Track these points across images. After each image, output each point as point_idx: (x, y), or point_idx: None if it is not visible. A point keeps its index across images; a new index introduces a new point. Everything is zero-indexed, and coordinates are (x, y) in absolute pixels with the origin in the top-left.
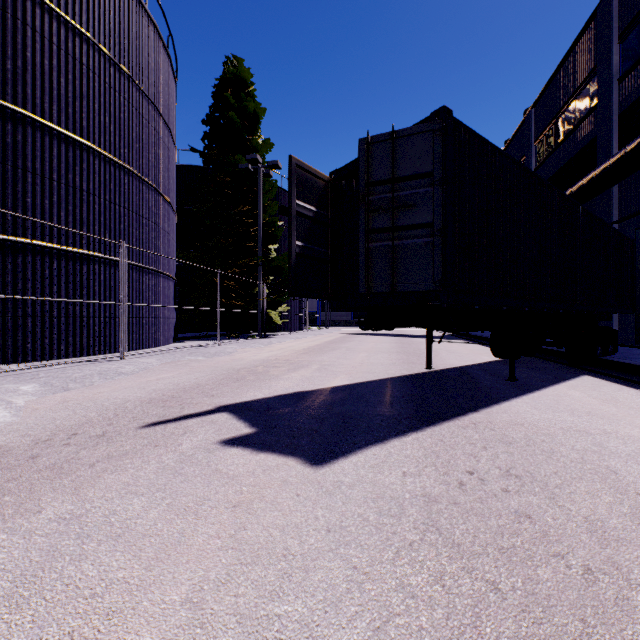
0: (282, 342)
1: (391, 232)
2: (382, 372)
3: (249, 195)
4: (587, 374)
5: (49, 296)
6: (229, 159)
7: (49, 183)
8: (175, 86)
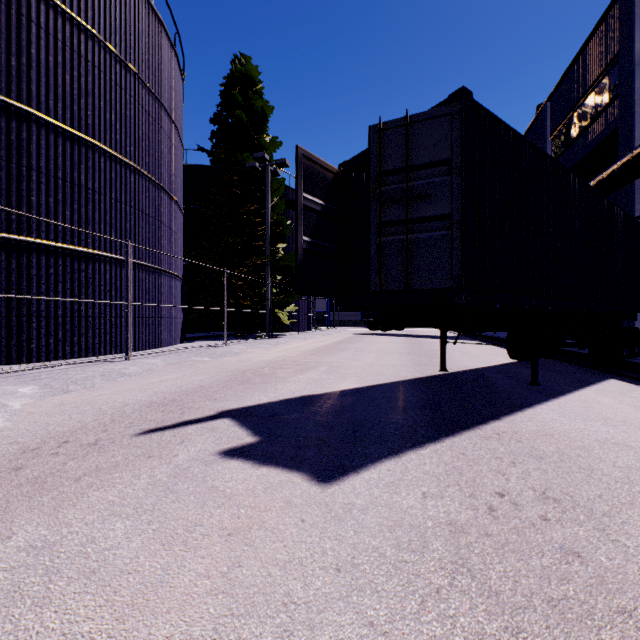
0: (290, 342)
1: (405, 225)
2: (393, 374)
3: (257, 194)
4: (613, 378)
5: (54, 296)
6: (237, 158)
7: (54, 181)
8: (182, 84)
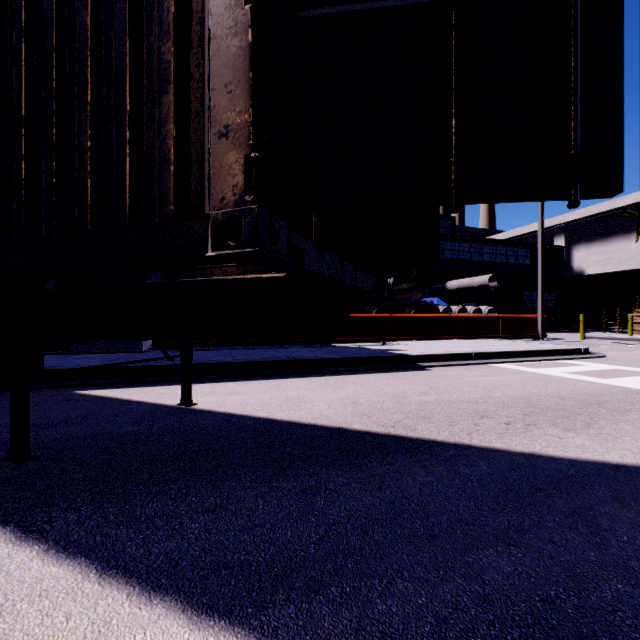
0: None
1: None
2: None
3: None
4: (68, 390)
5: None
6: None
7: None
8: None
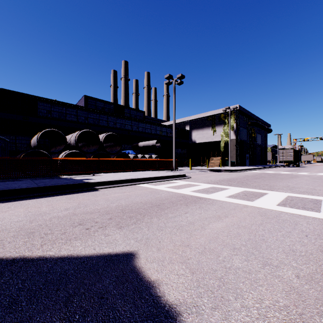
0: None
1: None
2: None
3: None
4: None
5: None
6: None
7: None
8: None
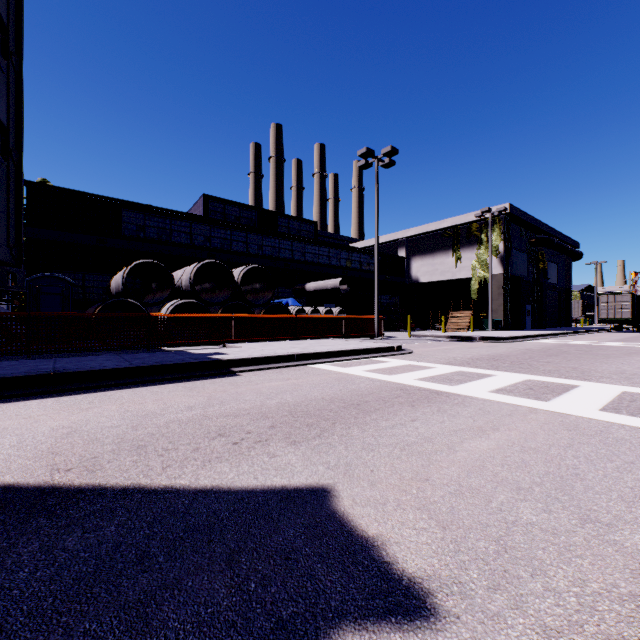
0: None
1: None
2: None
3: None
4: None
5: None
6: None
7: None
8: None
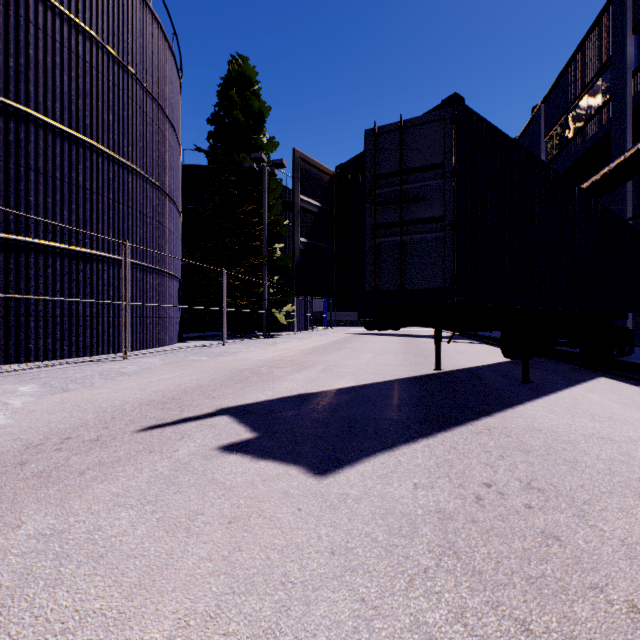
0: (287, 342)
1: (399, 227)
2: (389, 373)
3: (254, 194)
4: (603, 376)
5: (52, 295)
6: (234, 158)
7: (52, 182)
8: (180, 85)
